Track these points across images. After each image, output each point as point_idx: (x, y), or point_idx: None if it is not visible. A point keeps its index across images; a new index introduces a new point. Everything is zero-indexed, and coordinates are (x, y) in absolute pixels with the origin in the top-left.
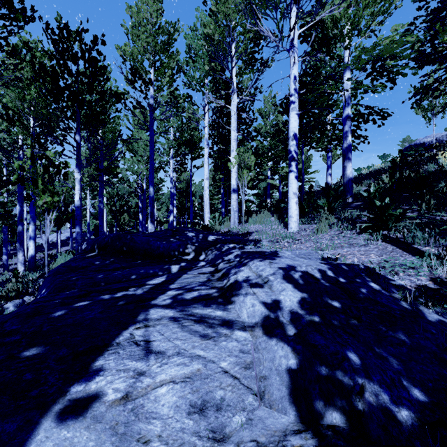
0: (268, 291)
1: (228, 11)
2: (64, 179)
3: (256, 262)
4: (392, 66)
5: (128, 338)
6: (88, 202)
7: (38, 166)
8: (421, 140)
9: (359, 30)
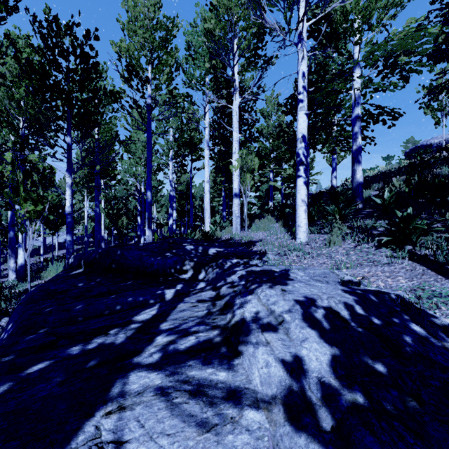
0: (285, 339)
1: (229, 4)
2: (49, 186)
3: (266, 290)
4: (407, 62)
5: (91, 437)
6: (85, 204)
7: (17, 172)
8: (428, 141)
9: (368, 25)
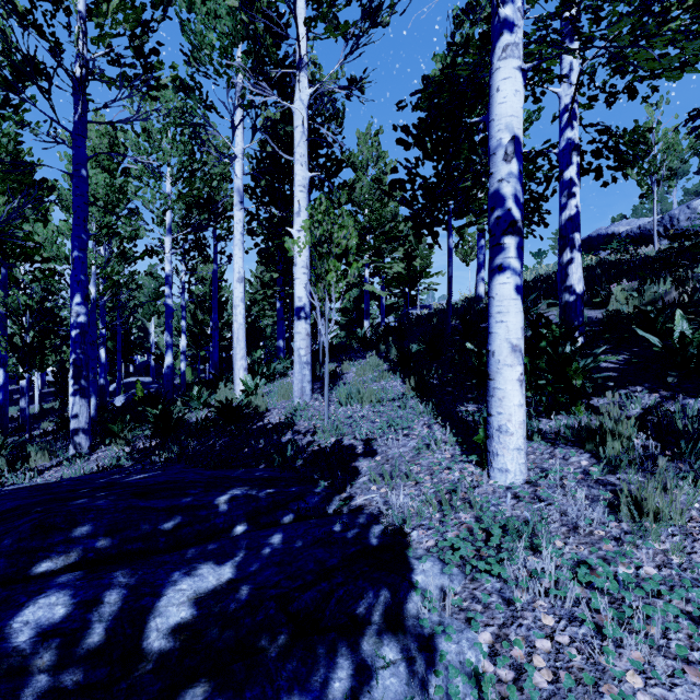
0: None
1: None
2: None
3: None
4: None
5: None
6: None
7: None
8: (609, 229)
9: None
